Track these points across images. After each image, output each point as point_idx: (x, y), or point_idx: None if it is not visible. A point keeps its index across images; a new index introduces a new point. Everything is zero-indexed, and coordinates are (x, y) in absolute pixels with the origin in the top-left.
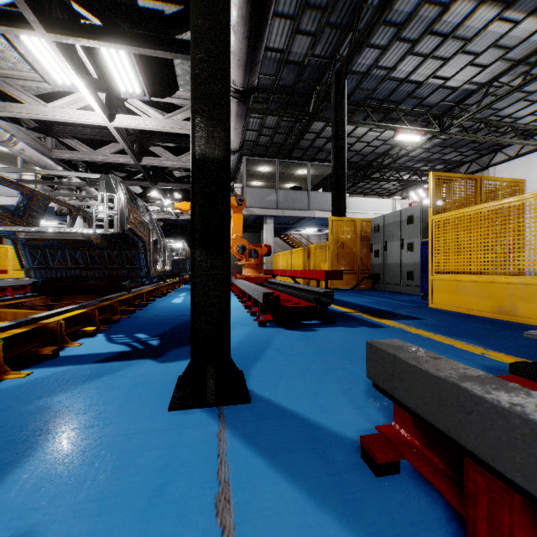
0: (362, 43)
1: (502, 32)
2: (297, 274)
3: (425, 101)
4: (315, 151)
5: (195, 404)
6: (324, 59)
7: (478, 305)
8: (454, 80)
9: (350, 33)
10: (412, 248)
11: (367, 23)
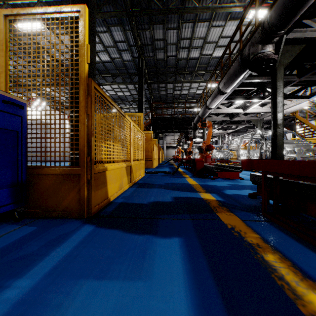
0: None
1: None
2: None
3: None
4: None
5: None
6: None
7: (115, 189)
8: None
9: None
10: None
11: None
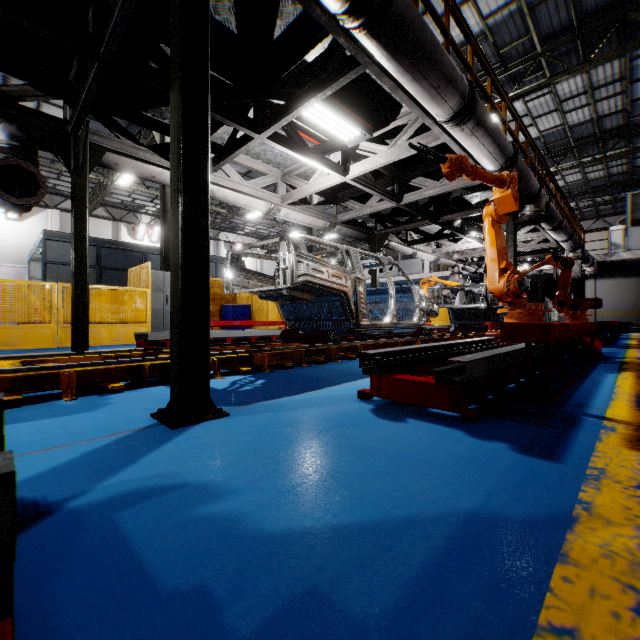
0: None
1: None
2: None
3: None
4: None
5: None
6: None
7: None
8: None
9: None
10: None
11: None
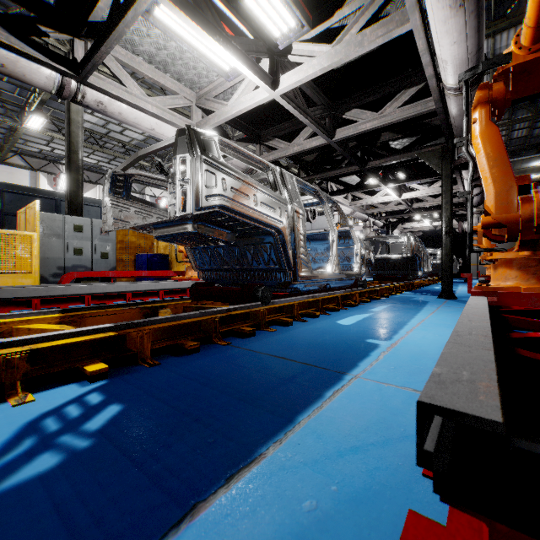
0: None
1: None
2: None
3: None
4: None
5: (442, 298)
6: None
7: None
8: None
9: None
10: None
11: None
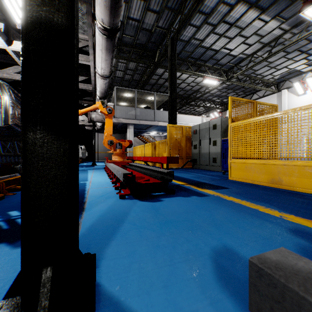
0: (186, 22)
1: (259, 26)
2: (148, 159)
3: (219, 61)
4: (158, 86)
5: None
6: (164, 29)
7: (259, 178)
8: (234, 51)
9: (179, 15)
10: (216, 144)
11: (190, 9)
